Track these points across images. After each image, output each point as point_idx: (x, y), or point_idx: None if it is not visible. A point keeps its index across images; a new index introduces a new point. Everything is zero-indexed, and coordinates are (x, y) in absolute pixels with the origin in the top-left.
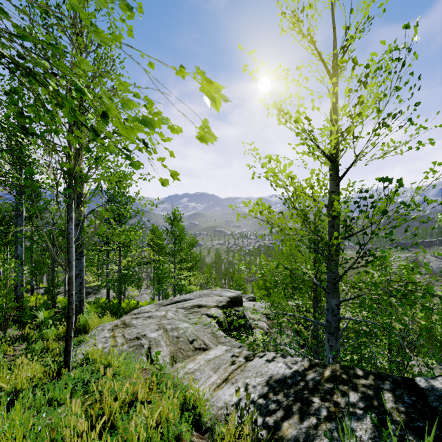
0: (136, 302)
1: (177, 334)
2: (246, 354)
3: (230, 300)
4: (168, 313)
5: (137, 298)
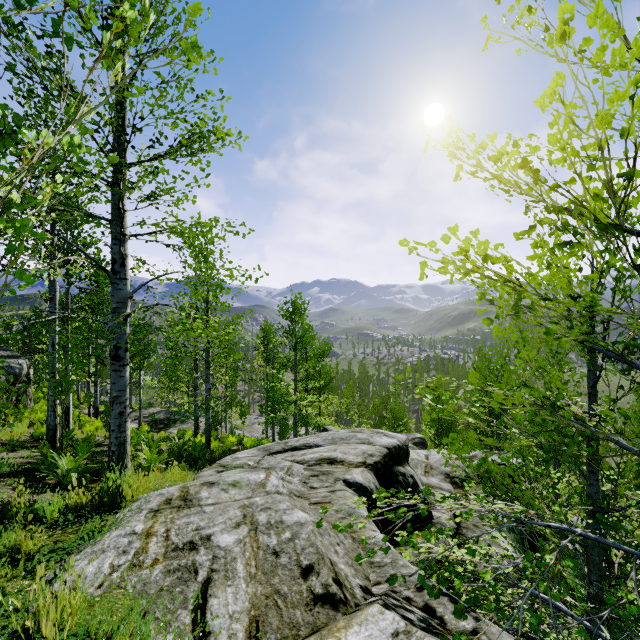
0: (236, 439)
1: (277, 542)
2: None
3: (388, 453)
4: (270, 477)
5: (246, 429)
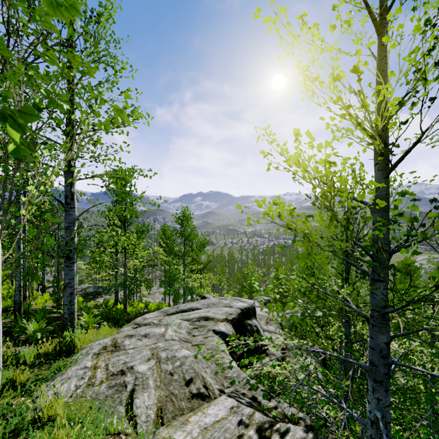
0: (144, 305)
1: (172, 368)
2: (259, 422)
3: (241, 312)
4: (167, 330)
5: (150, 297)
